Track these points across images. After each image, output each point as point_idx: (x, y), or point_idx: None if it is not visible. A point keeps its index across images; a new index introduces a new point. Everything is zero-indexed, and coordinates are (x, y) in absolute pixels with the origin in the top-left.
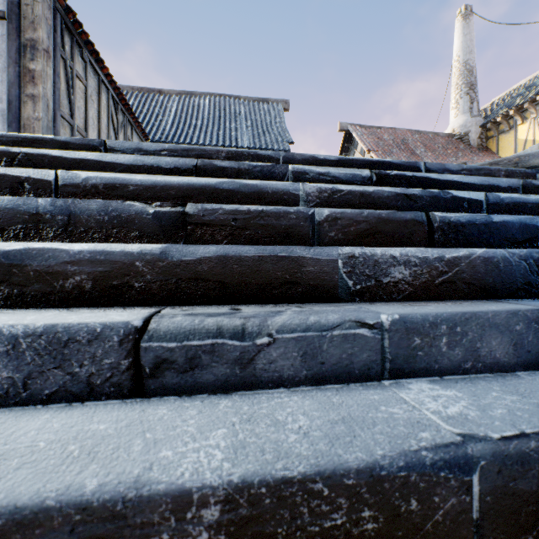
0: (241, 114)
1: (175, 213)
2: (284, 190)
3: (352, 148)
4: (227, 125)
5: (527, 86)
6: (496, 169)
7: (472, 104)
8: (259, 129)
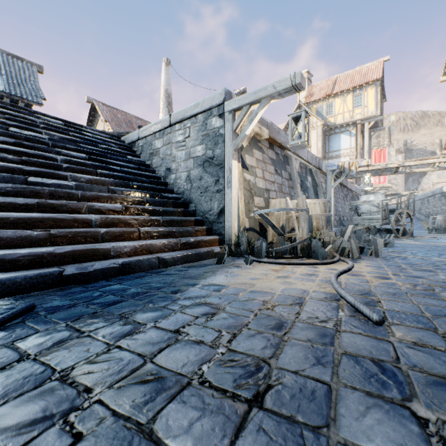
0: None
1: (3, 116)
2: (33, 120)
3: (97, 116)
4: None
5: None
6: (109, 133)
7: (169, 113)
8: (15, 80)
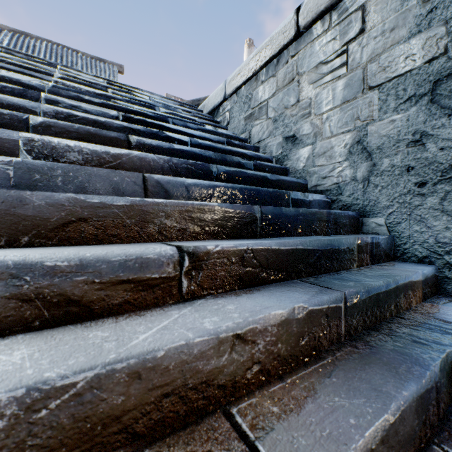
0: (78, 65)
1: None
2: (48, 70)
3: None
4: None
5: None
6: (178, 102)
7: None
8: None
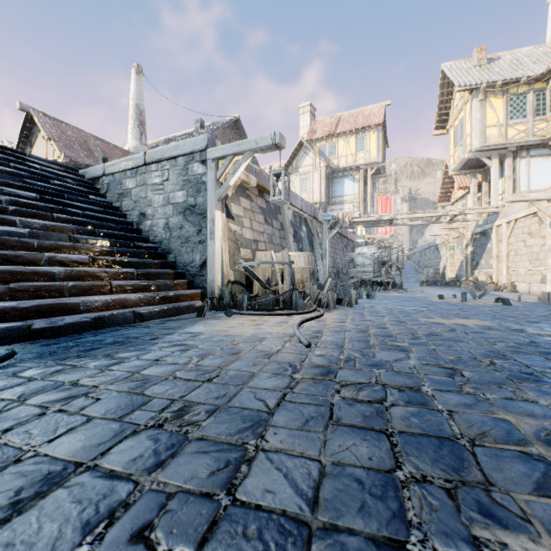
0: None
1: None
2: None
3: (36, 131)
4: None
5: (174, 138)
6: (62, 165)
7: (142, 135)
8: None
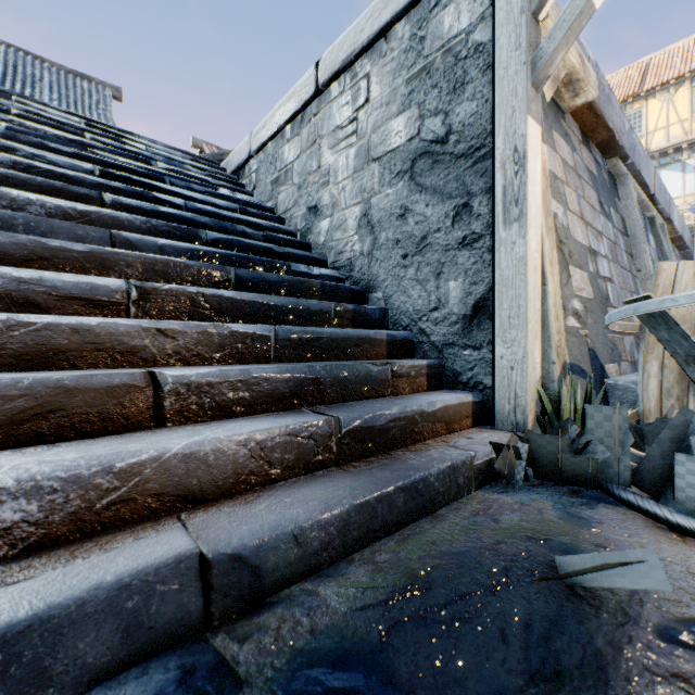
0: (44, 81)
1: None
2: None
3: None
4: (18, 87)
5: None
6: (192, 154)
7: None
8: (72, 108)
